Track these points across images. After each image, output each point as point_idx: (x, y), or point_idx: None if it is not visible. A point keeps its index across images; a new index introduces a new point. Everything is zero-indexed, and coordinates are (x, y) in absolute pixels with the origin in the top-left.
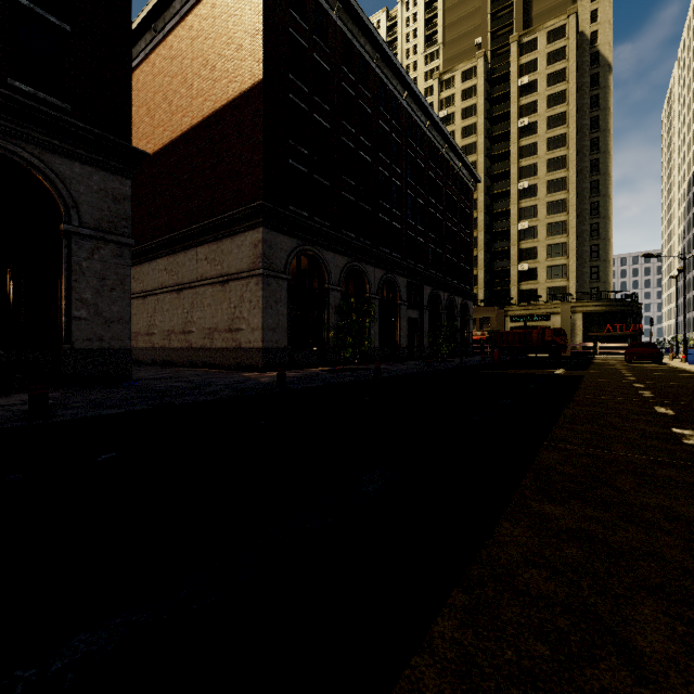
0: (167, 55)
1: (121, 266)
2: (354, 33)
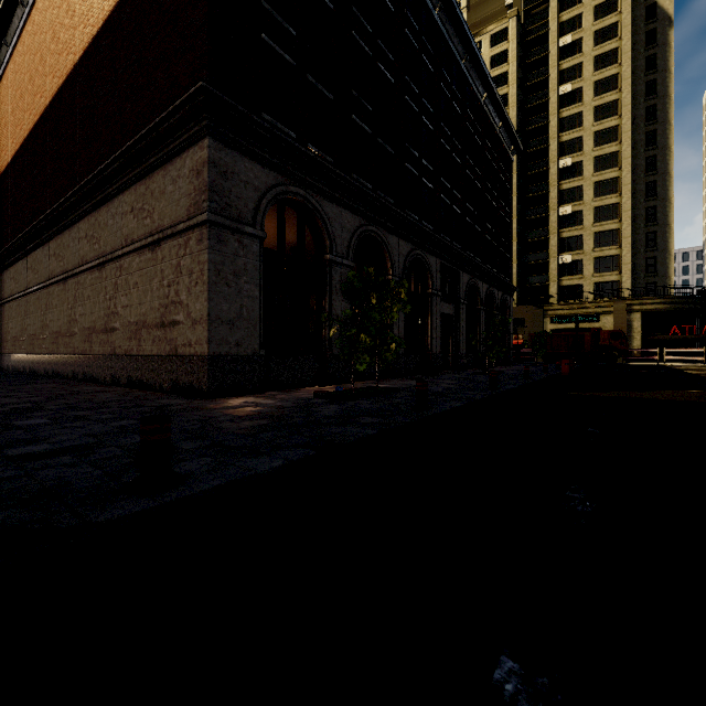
0: None
1: None
2: None
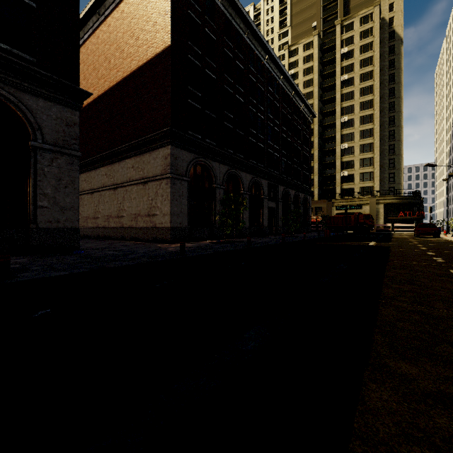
0: (107, 31)
1: (72, 171)
2: (232, 15)
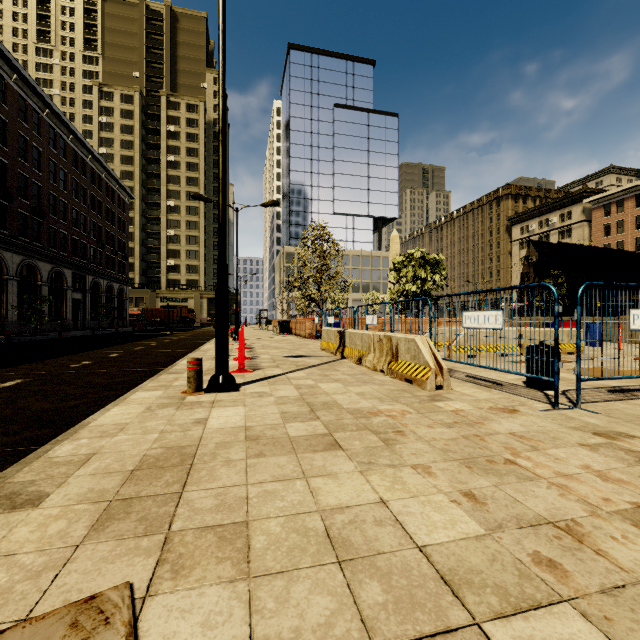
0: None
1: None
2: (28, 94)
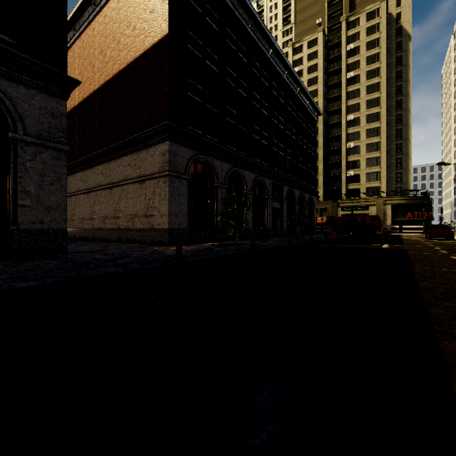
0: (103, 22)
1: (59, 166)
2: (235, 5)
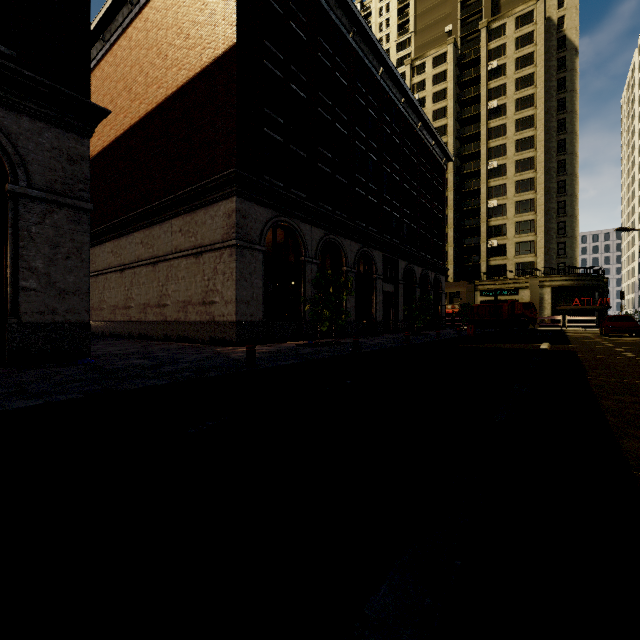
0: (143, 28)
1: (78, 232)
2: (330, 4)
